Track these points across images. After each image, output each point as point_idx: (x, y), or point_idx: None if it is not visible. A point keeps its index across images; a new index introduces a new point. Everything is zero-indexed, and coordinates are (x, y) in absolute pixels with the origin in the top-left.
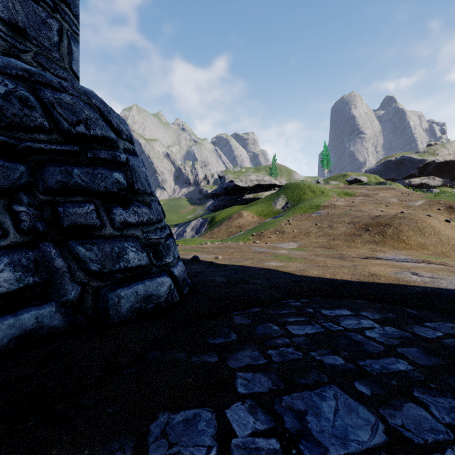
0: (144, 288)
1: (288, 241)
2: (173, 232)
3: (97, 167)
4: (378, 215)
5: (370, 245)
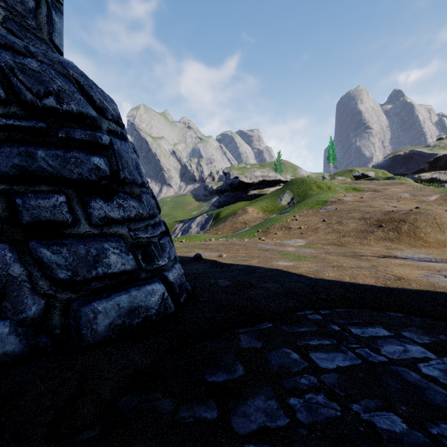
0: (129, 299)
1: (296, 237)
2: (179, 228)
3: (71, 149)
4: (391, 211)
5: (384, 242)
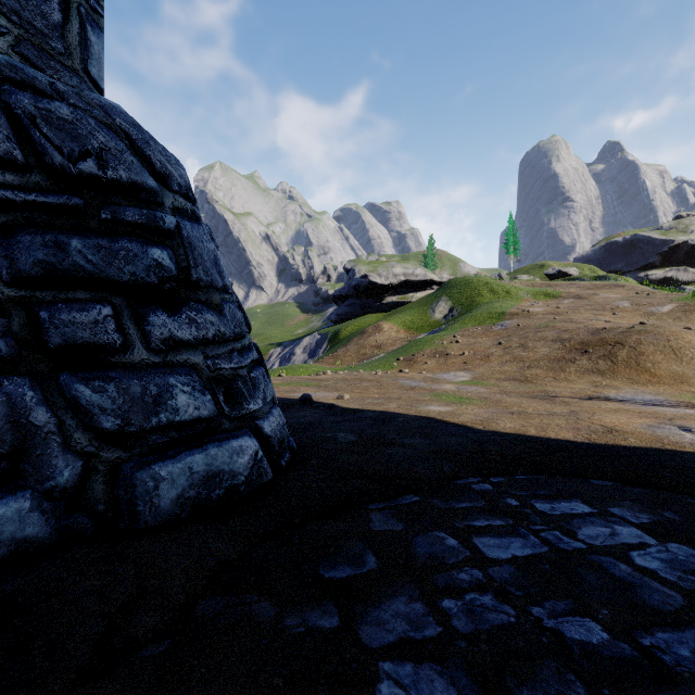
0: (206, 460)
1: (456, 369)
2: (276, 354)
3: (119, 237)
4: (602, 328)
5: (591, 377)
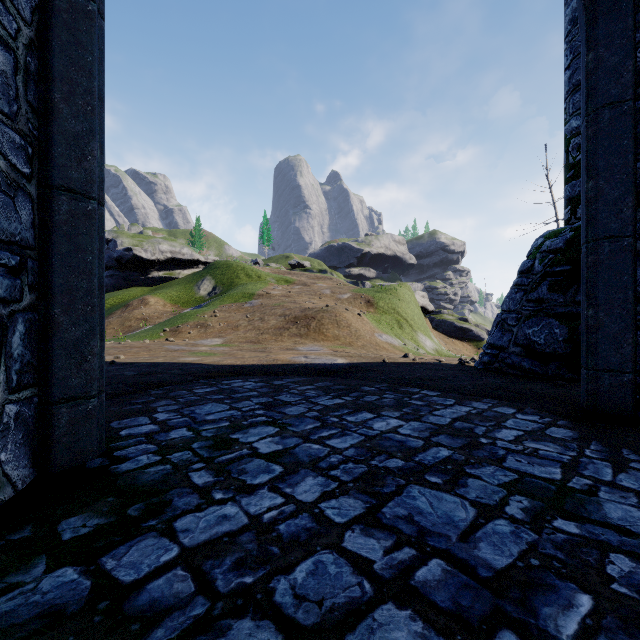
0: None
1: (213, 337)
2: None
3: None
4: (308, 308)
5: (295, 338)
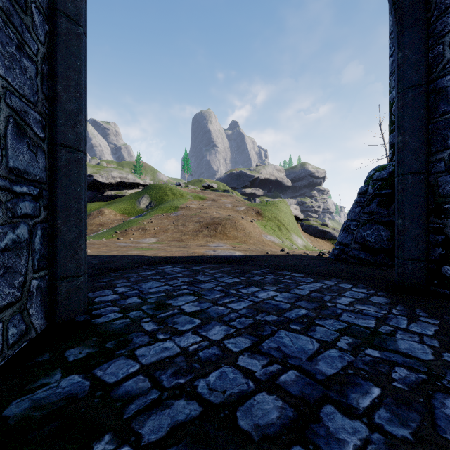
0: None
1: (150, 237)
2: None
3: None
4: (215, 217)
5: (207, 238)
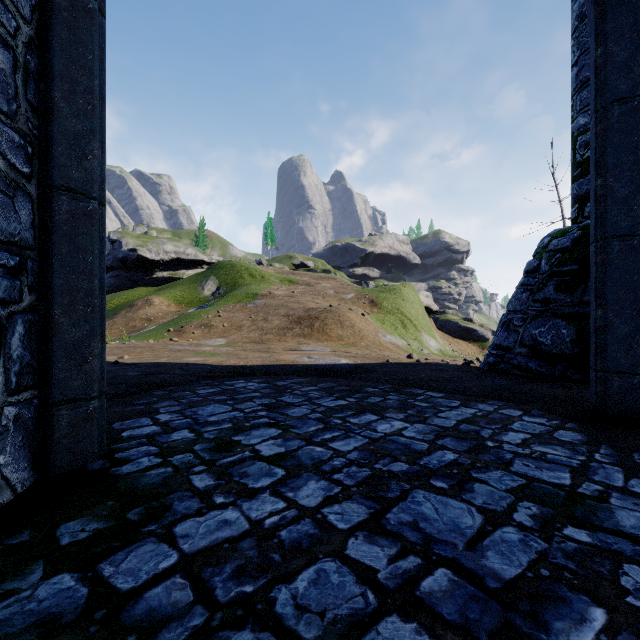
0: None
1: (217, 337)
2: None
3: None
4: (311, 308)
5: (299, 338)
